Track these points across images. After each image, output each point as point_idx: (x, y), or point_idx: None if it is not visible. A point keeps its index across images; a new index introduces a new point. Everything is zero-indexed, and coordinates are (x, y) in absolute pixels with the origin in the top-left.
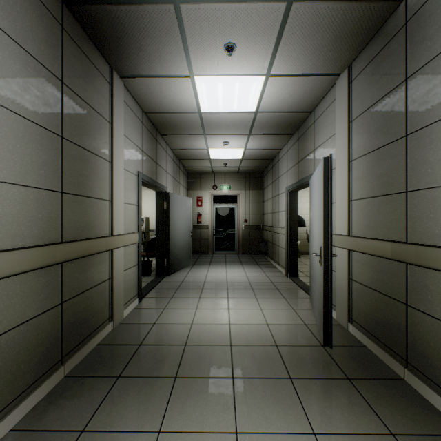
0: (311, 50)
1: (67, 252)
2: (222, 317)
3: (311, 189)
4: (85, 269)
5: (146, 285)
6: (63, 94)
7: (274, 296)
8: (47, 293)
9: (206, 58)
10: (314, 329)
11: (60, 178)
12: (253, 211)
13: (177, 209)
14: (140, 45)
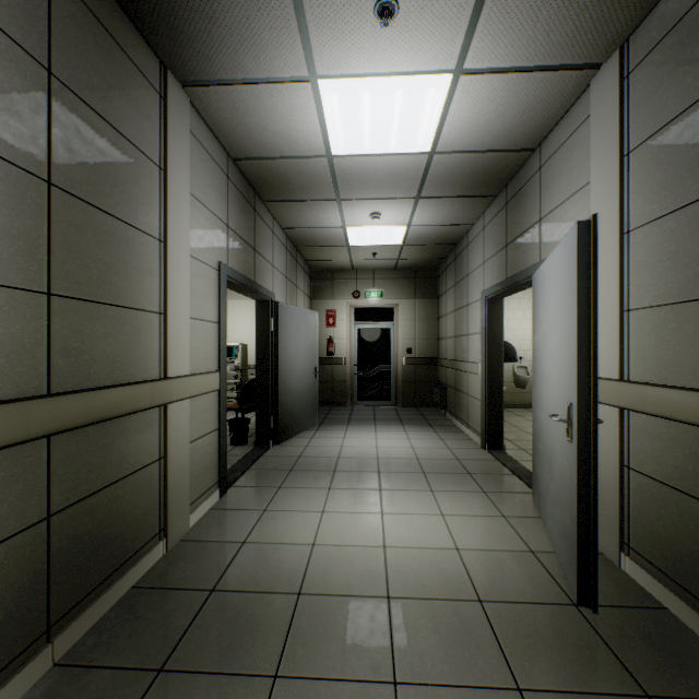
0: (550, 9)
1: (58, 415)
2: (371, 531)
3: (538, 292)
4: (104, 445)
5: (237, 463)
6: (51, 97)
7: (465, 488)
8: (11, 500)
9: (339, 37)
10: (551, 562)
11: (45, 264)
12: (420, 335)
13: (292, 331)
14: (213, 12)
